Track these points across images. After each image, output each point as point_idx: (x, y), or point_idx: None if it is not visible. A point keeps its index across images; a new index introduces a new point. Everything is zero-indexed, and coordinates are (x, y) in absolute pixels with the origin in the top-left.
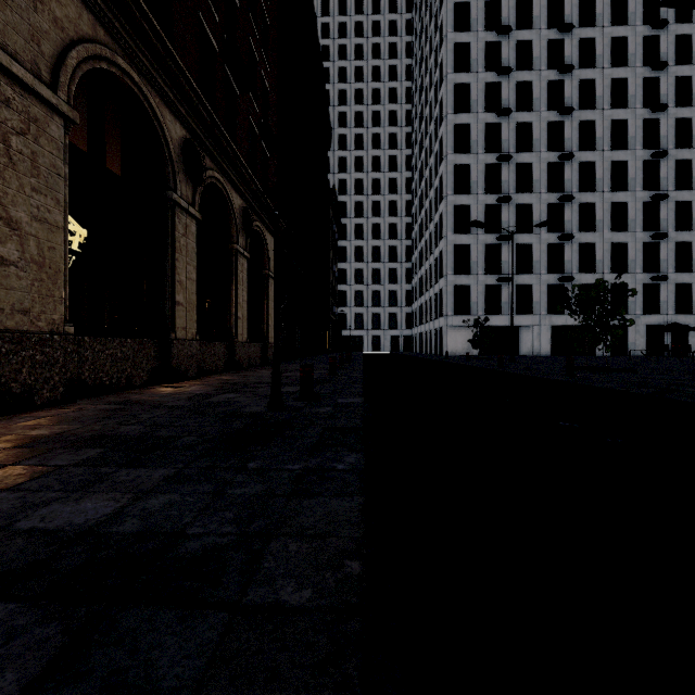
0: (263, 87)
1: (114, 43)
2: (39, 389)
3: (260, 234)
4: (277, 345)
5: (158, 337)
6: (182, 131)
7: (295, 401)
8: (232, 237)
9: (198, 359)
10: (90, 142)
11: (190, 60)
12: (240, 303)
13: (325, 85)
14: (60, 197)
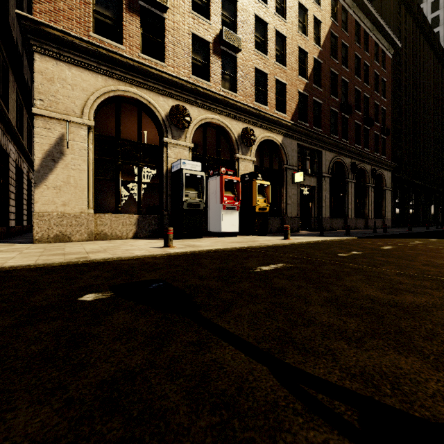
0: (382, 110)
1: (336, 154)
2: (326, 227)
3: (380, 173)
4: (375, 220)
5: (343, 218)
6: (350, 160)
7: (381, 232)
8: (367, 181)
9: (354, 224)
10: (331, 177)
11: (352, 138)
12: (370, 204)
13: (440, 45)
14: (329, 192)
